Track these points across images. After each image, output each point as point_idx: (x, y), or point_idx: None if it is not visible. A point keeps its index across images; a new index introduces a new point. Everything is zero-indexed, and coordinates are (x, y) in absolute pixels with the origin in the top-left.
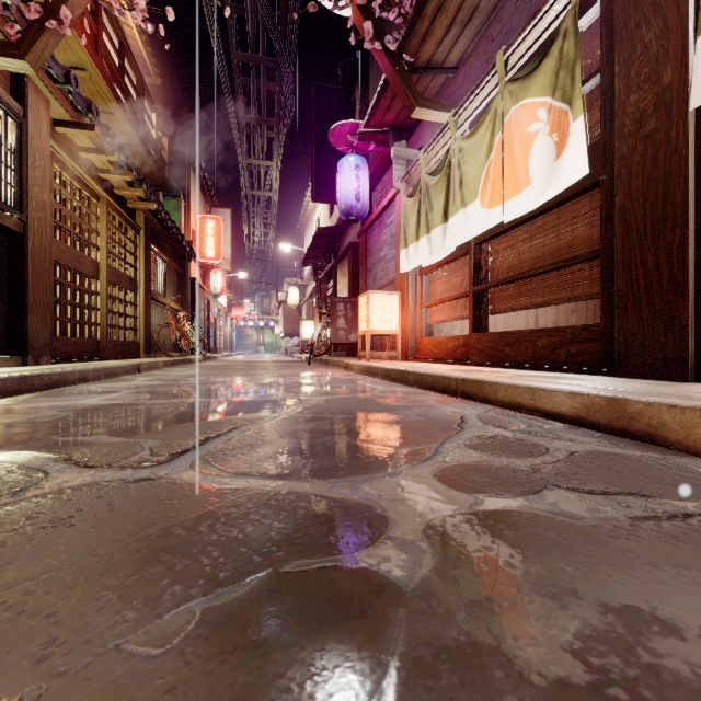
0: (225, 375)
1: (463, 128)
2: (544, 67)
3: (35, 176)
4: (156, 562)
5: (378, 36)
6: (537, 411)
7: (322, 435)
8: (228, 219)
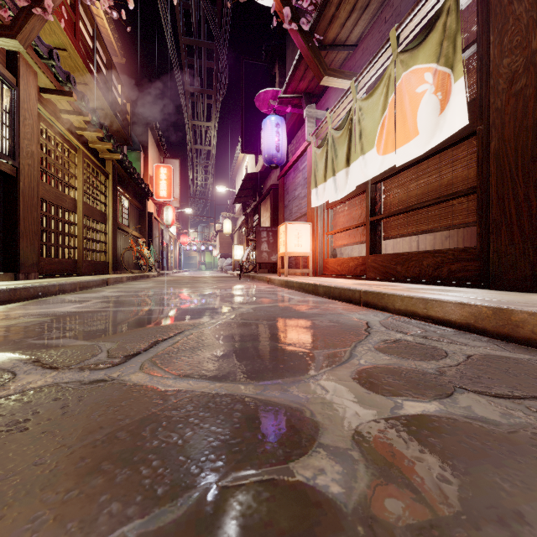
0: (174, 287)
1: (362, 92)
2: (430, 39)
3: (25, 132)
4: (97, 473)
5: (294, 20)
6: (429, 318)
7: (252, 339)
8: (177, 167)
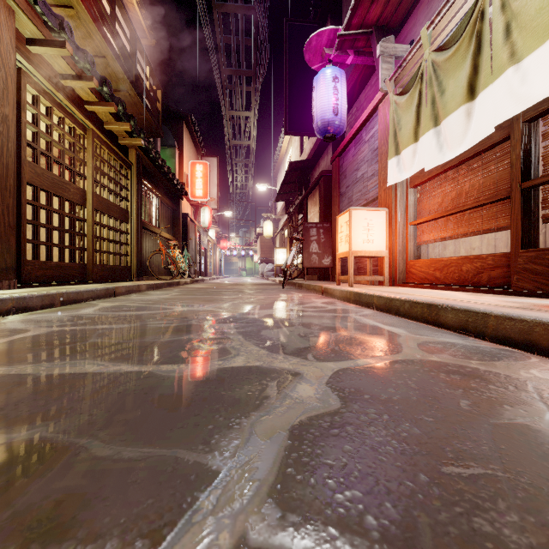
0: (194, 300)
1: None
2: None
3: None
4: None
5: None
6: None
7: None
8: (215, 166)
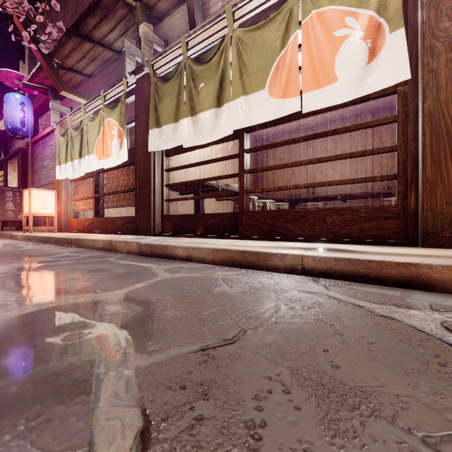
0: None
1: (91, 112)
2: (117, 110)
3: None
4: None
5: (34, 41)
6: (95, 248)
7: None
8: None
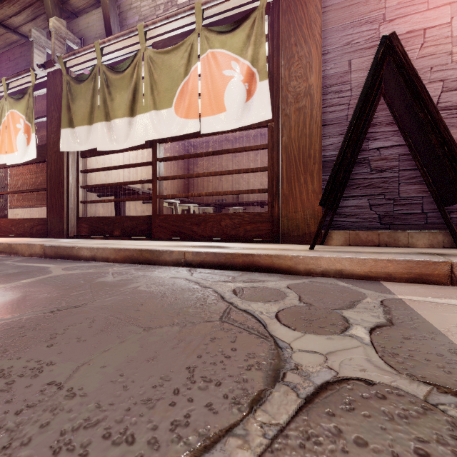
0: None
1: None
2: (23, 102)
3: None
4: None
5: None
6: None
7: None
8: None
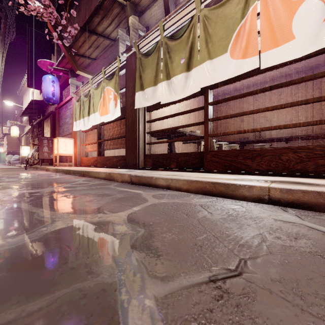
0: None
1: (96, 84)
2: (113, 80)
3: None
4: None
5: (60, 38)
6: (99, 178)
7: (28, 186)
8: None
